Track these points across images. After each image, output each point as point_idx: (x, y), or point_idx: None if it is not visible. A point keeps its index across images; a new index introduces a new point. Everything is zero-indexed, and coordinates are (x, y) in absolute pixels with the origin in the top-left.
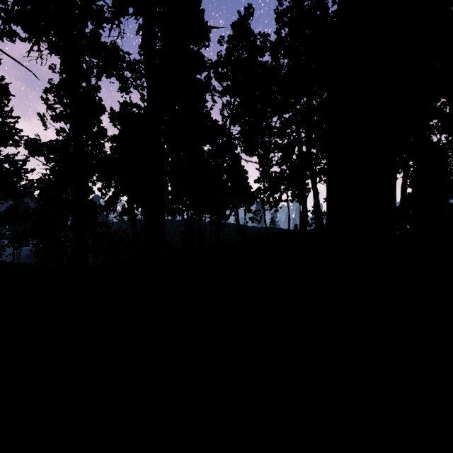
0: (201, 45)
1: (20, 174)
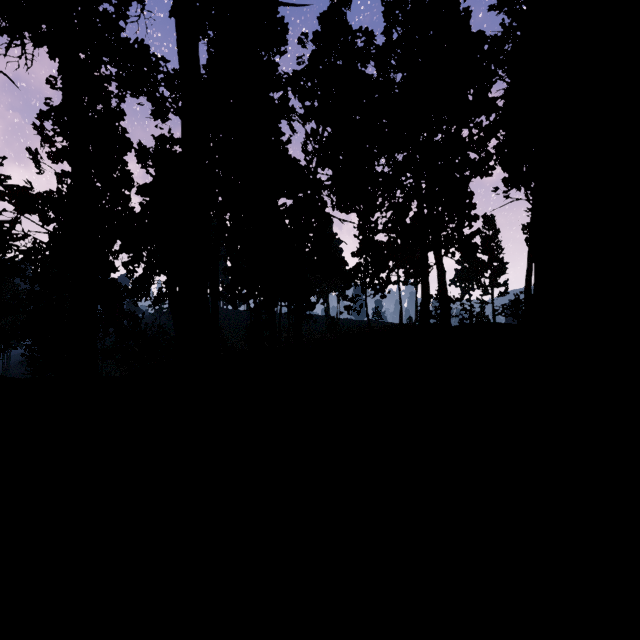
0: (274, 52)
1: (5, 242)
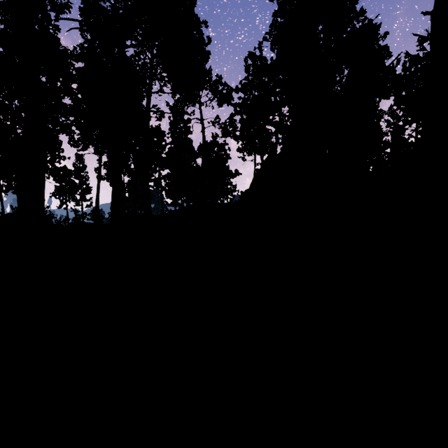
0: None
1: None
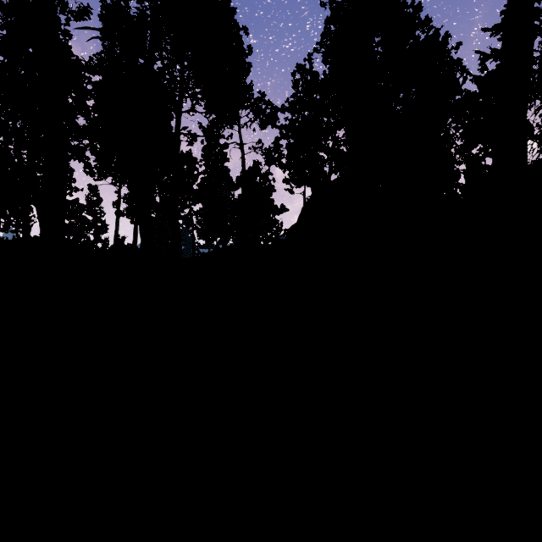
0: None
1: None
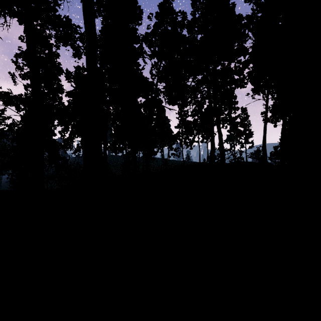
0: (135, 23)
1: None
